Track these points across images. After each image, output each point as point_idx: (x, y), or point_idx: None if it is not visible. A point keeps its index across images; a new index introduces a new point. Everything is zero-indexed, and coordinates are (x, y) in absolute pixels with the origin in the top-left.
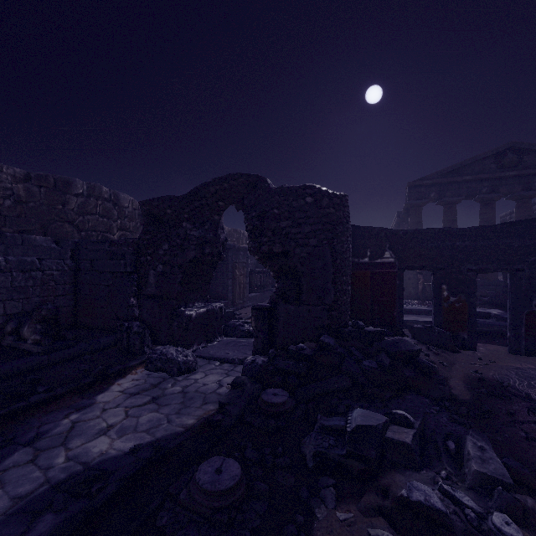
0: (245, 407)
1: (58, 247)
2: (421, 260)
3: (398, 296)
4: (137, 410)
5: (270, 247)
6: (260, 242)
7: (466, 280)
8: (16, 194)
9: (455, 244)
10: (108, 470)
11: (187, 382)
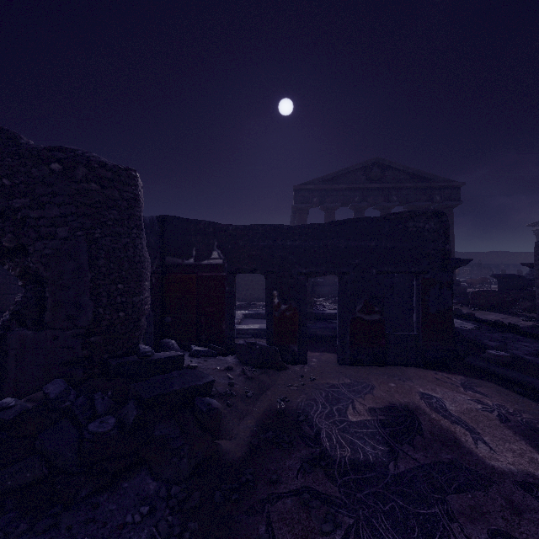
0: None
1: None
2: (252, 261)
3: (228, 306)
4: None
5: None
6: None
7: (297, 285)
8: None
9: (286, 243)
10: None
11: None
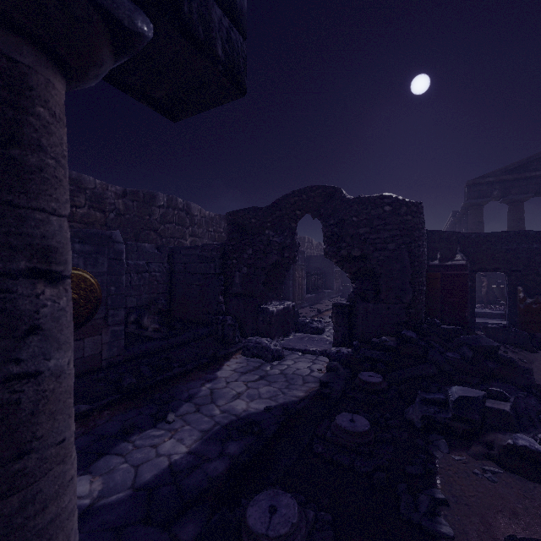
0: (345, 385)
1: (159, 252)
2: (495, 262)
3: (469, 297)
4: (254, 384)
5: (349, 251)
6: (338, 247)
7: None
8: (117, 208)
9: (532, 246)
10: (256, 420)
11: (282, 366)
